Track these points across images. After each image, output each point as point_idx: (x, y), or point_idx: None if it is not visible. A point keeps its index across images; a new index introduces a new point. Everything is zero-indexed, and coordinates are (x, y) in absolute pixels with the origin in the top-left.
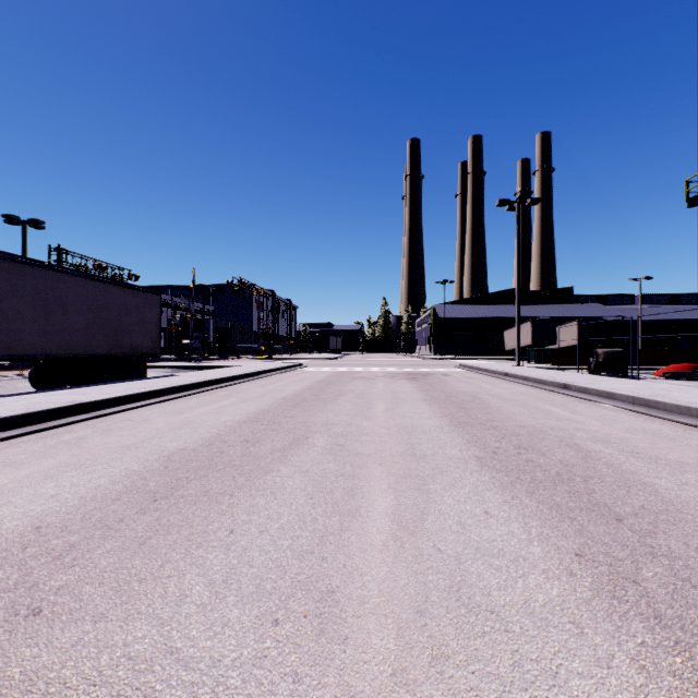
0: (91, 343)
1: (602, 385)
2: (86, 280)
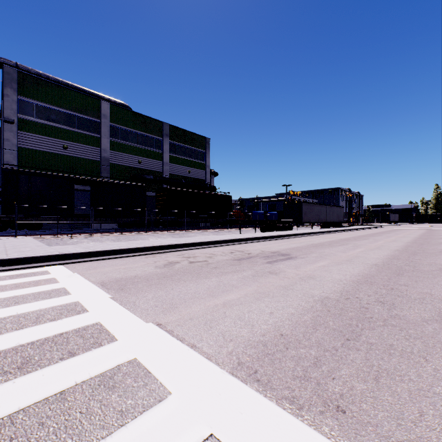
0: (336, 219)
1: None
2: (335, 207)
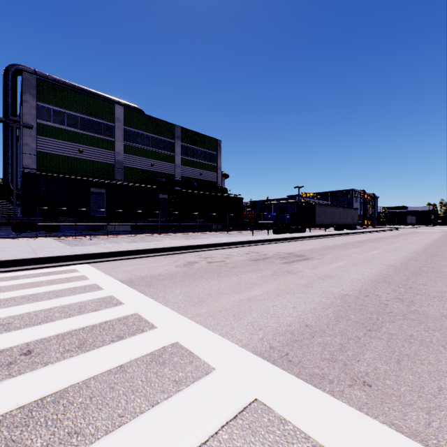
0: (350, 222)
1: None
2: (350, 209)
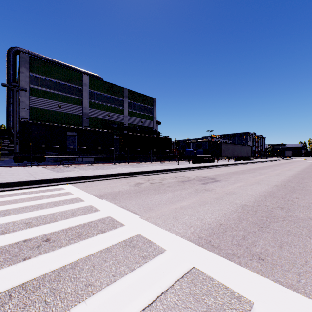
0: (245, 155)
1: None
2: (245, 146)
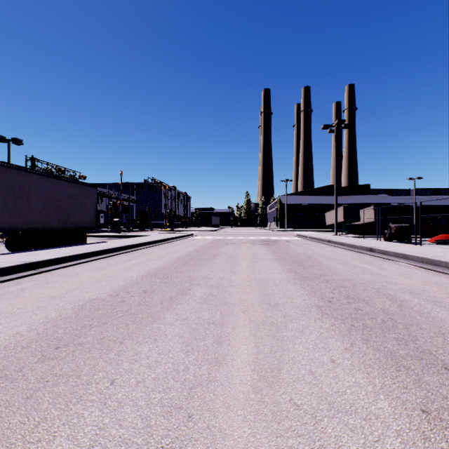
0: (46, 220)
1: (397, 249)
2: (43, 177)
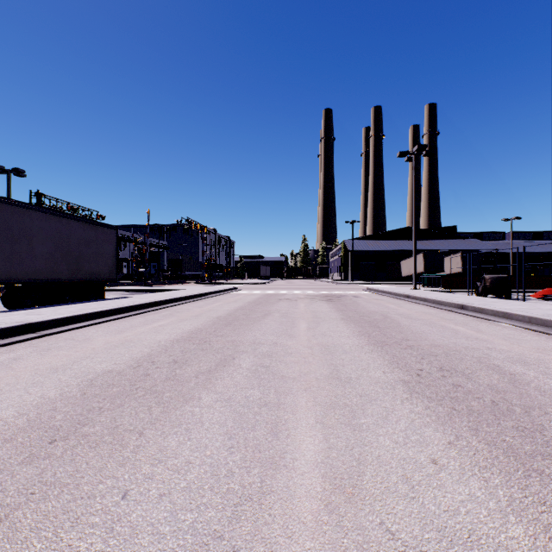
0: (53, 269)
1: (495, 306)
2: (49, 216)
